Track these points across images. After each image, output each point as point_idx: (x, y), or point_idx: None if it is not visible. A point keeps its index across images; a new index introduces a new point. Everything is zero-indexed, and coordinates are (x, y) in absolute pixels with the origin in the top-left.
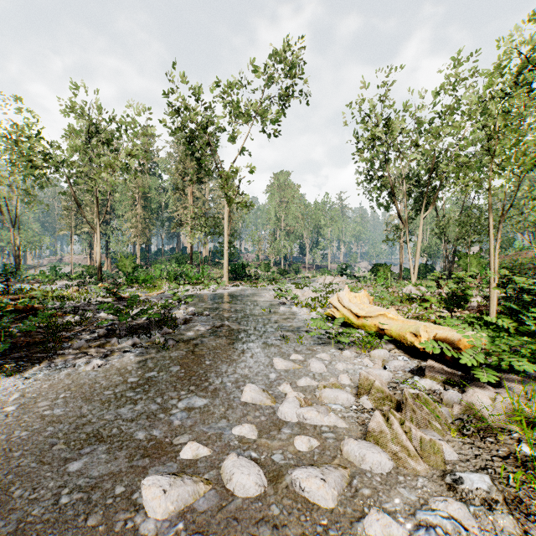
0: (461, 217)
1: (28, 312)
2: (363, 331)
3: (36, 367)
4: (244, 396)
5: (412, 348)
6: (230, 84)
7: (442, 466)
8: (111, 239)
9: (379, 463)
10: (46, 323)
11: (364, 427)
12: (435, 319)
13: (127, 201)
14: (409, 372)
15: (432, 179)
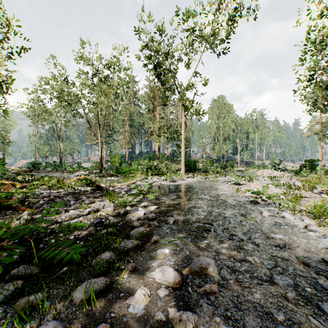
0: None
1: None
2: None
3: None
4: None
5: None
6: (187, 12)
7: None
8: (112, 146)
9: None
10: None
11: None
12: None
13: (120, 122)
14: None
15: None
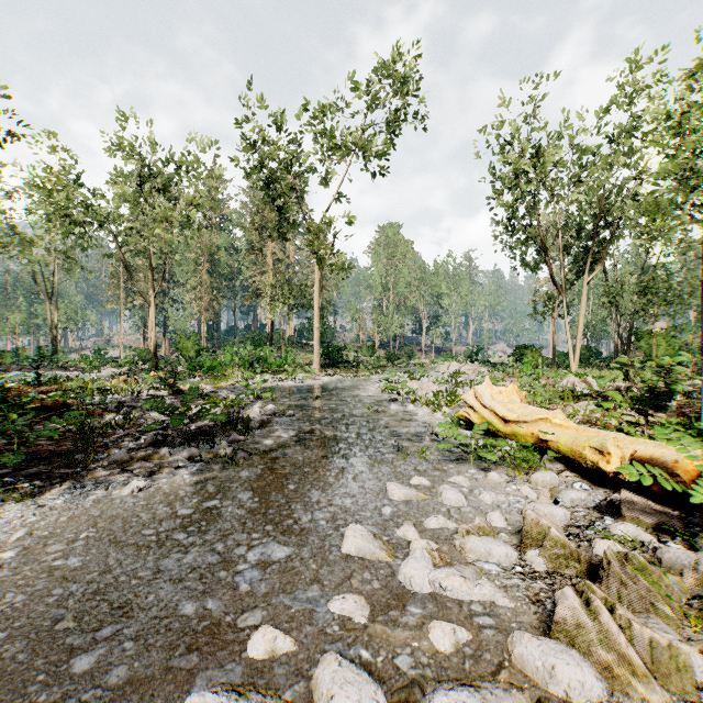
0: (644, 280)
1: (58, 410)
2: (514, 442)
3: (56, 488)
4: (347, 545)
5: (593, 471)
6: (322, 106)
7: (693, 695)
8: (170, 314)
9: (581, 684)
10: (78, 425)
11: (541, 607)
12: (622, 426)
13: (190, 265)
14: (594, 509)
15: (601, 228)
